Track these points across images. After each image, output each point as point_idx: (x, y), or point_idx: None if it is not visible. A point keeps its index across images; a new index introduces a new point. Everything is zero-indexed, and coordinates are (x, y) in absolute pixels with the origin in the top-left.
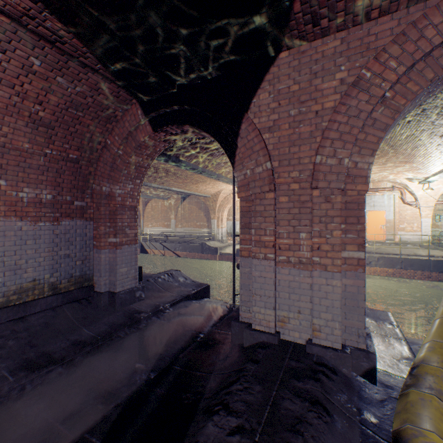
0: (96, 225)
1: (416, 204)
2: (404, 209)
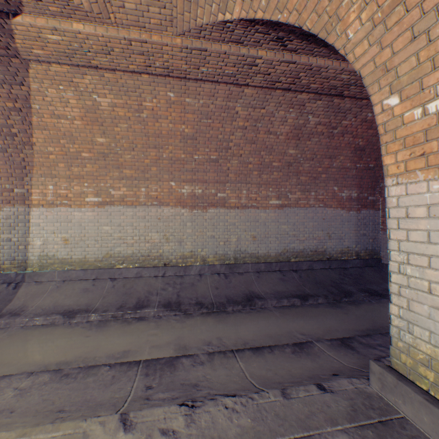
0: (383, 213)
1: None
2: None
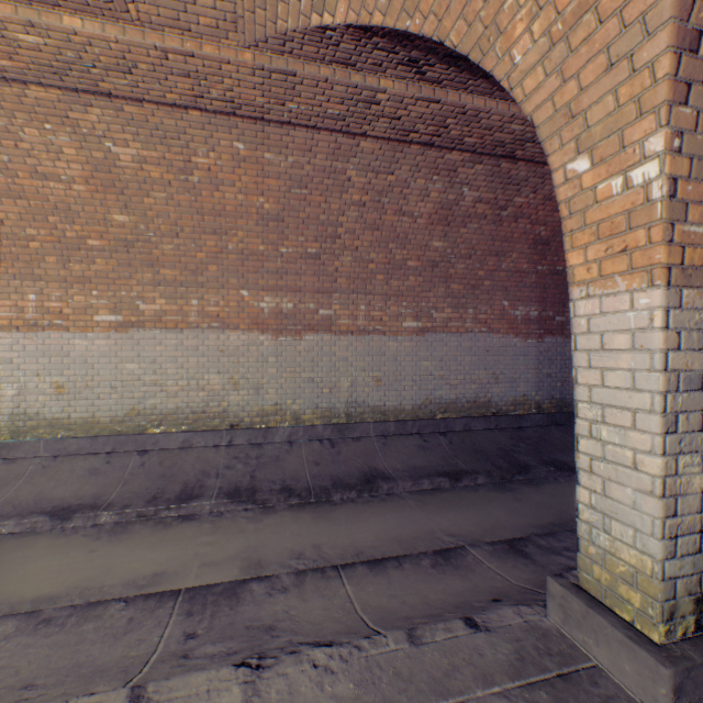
0: None
1: None
2: None
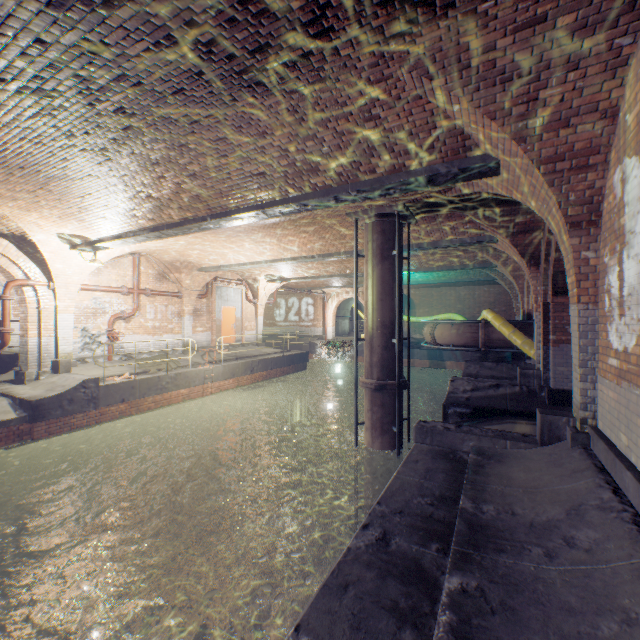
0: None
1: (256, 302)
2: (247, 306)
